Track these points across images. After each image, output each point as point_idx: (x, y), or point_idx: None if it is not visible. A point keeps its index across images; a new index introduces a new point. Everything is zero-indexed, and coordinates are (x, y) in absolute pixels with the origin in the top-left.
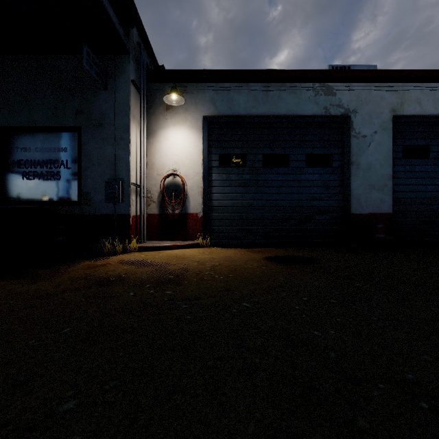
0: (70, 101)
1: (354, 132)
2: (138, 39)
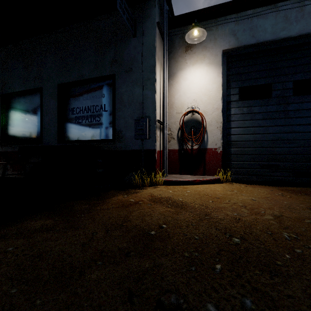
0: (107, 53)
1: None
2: None
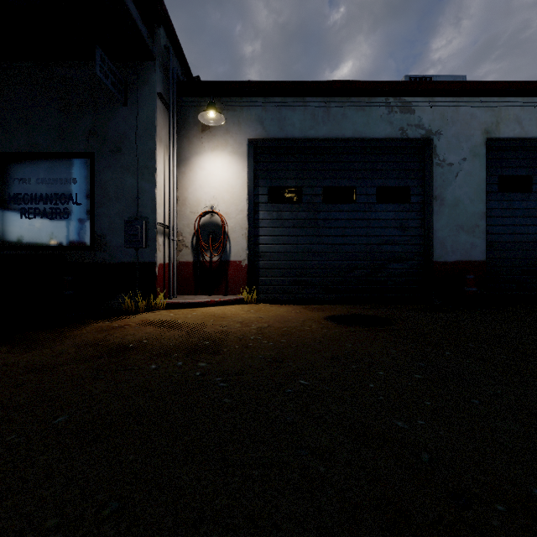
0: (81, 119)
1: (438, 158)
2: (166, 42)
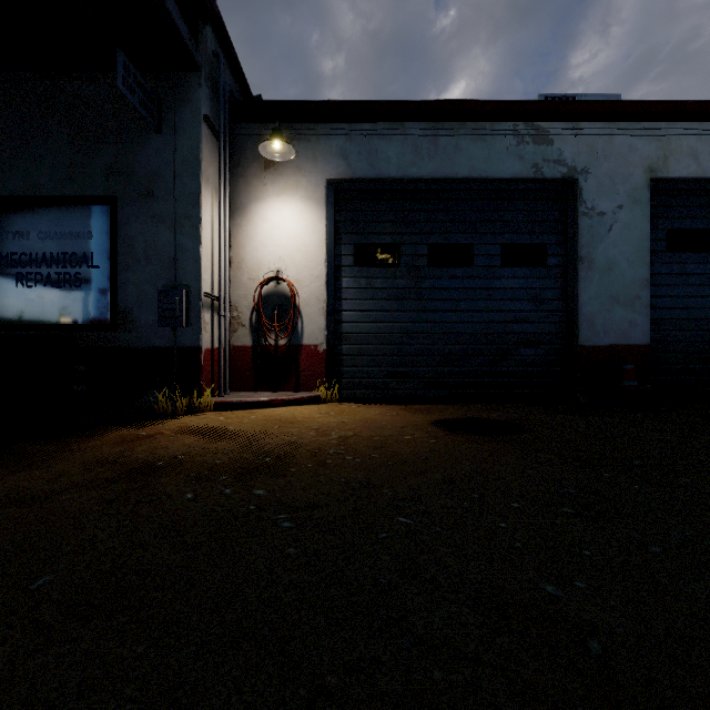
0: (98, 151)
1: (585, 206)
2: (215, 47)
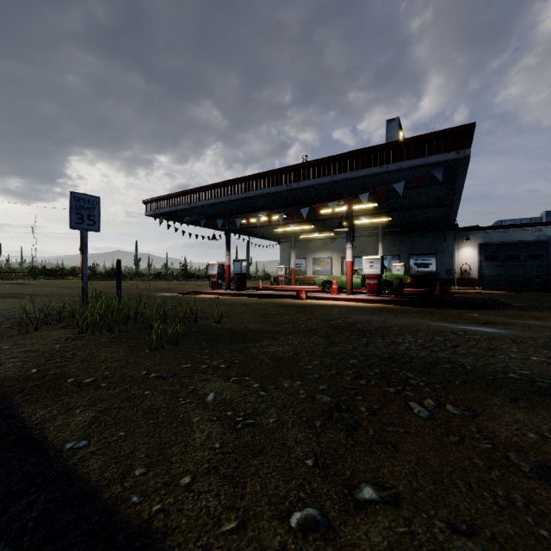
0: (433, 245)
1: None
2: None
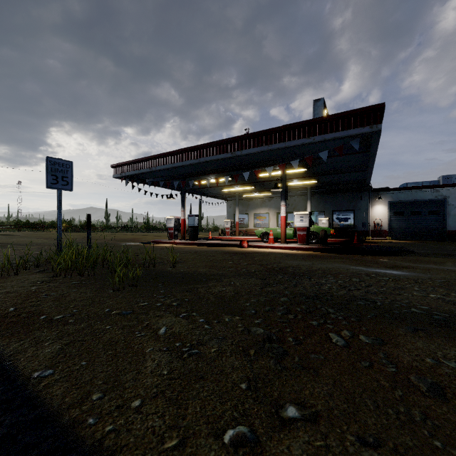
0: (351, 203)
1: (448, 203)
2: None
